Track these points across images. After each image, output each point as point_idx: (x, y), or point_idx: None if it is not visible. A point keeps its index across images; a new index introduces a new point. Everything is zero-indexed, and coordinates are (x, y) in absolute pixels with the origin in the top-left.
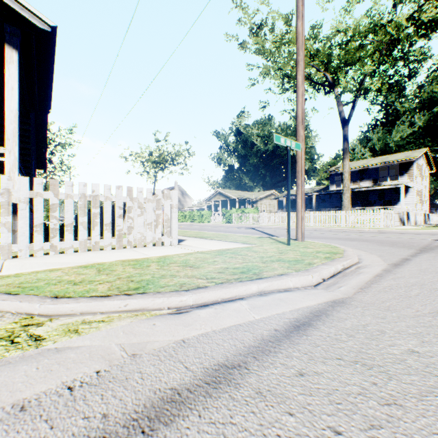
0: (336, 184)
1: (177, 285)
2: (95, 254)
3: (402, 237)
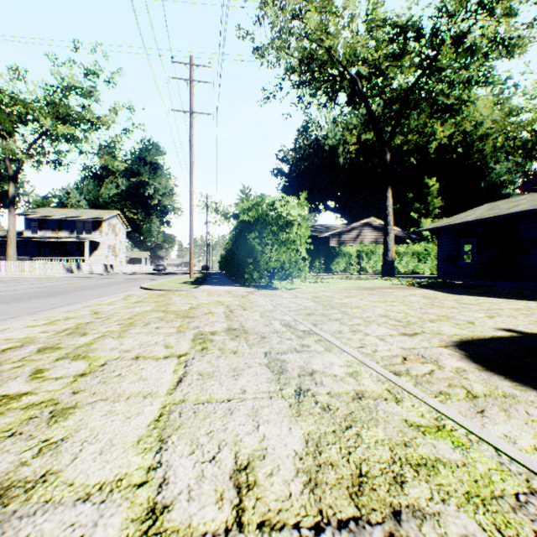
0: (34, 230)
1: None
2: None
3: None
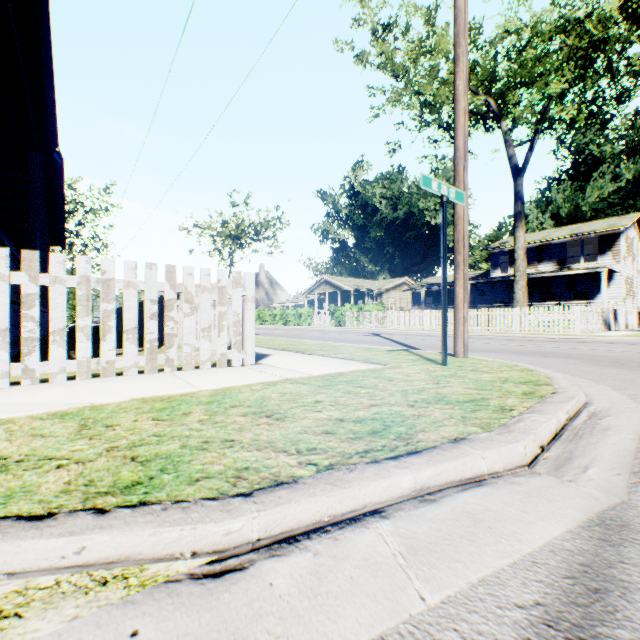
0: (501, 268)
1: (229, 473)
2: (103, 384)
3: (624, 351)
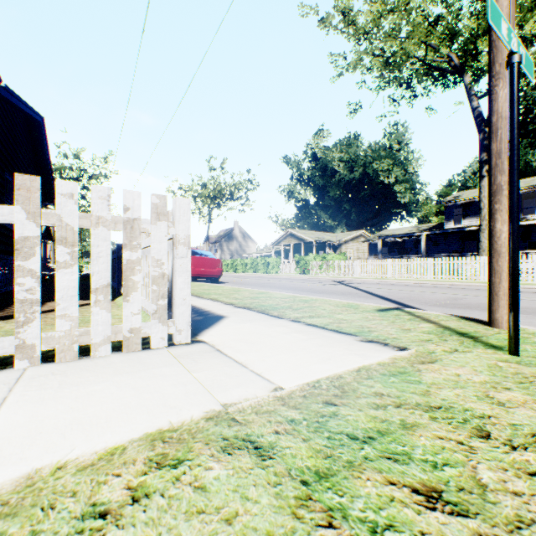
0: (454, 220)
1: None
2: None
3: None
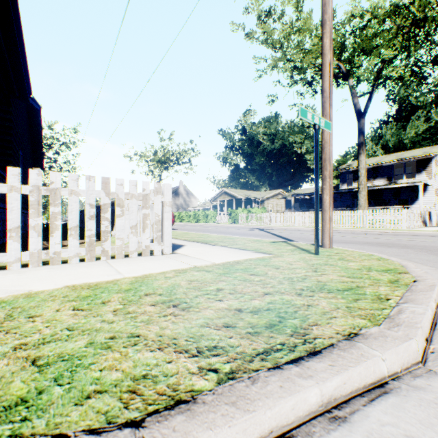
0: (347, 182)
1: (125, 384)
2: (48, 271)
3: None
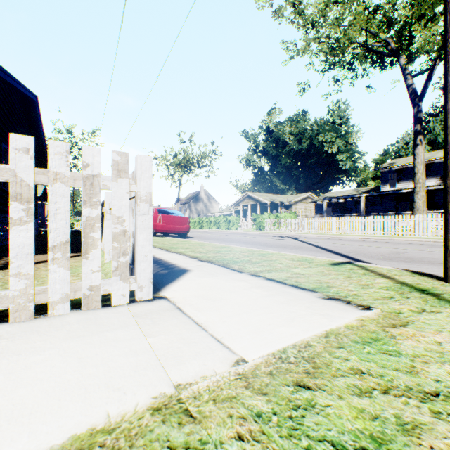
0: (389, 183)
1: None
2: None
3: None
